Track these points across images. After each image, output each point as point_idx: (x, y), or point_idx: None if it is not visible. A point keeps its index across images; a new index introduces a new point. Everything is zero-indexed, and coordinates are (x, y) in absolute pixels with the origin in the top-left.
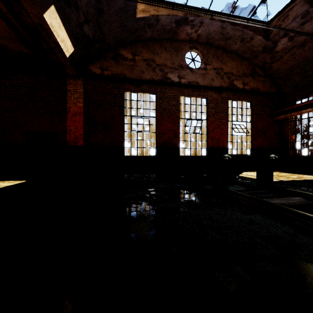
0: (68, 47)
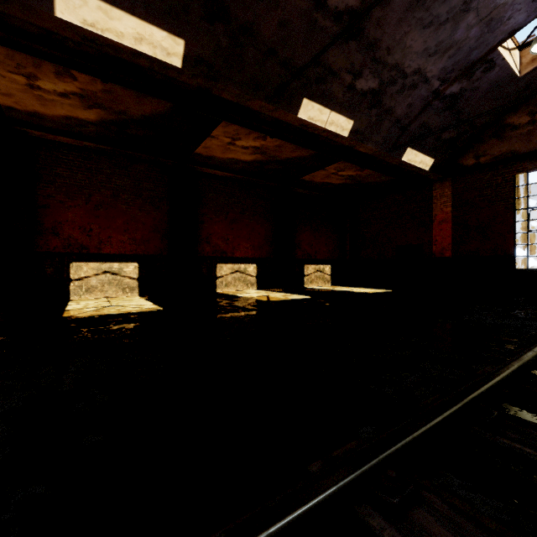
0: (426, 162)
